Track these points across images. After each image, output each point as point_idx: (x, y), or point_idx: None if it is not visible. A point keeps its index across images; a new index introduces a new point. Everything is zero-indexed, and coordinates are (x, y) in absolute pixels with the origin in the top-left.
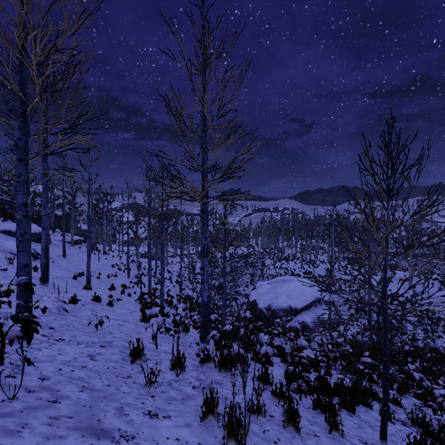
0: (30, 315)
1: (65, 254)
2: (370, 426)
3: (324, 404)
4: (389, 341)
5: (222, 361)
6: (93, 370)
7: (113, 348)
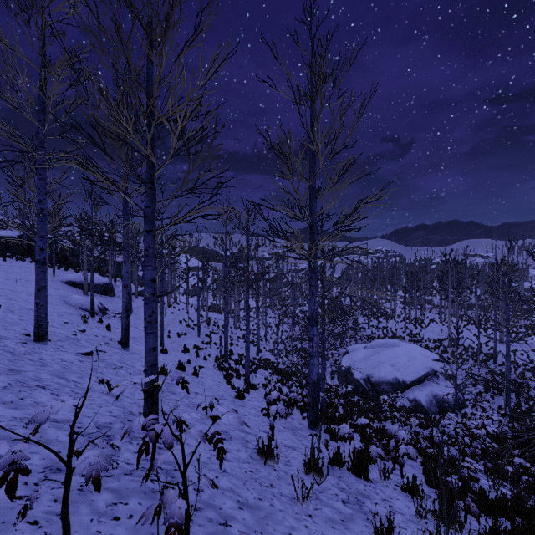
0: (215, 431)
1: (131, 308)
2: None
3: (503, 534)
4: None
5: (357, 464)
6: (235, 476)
7: (234, 440)
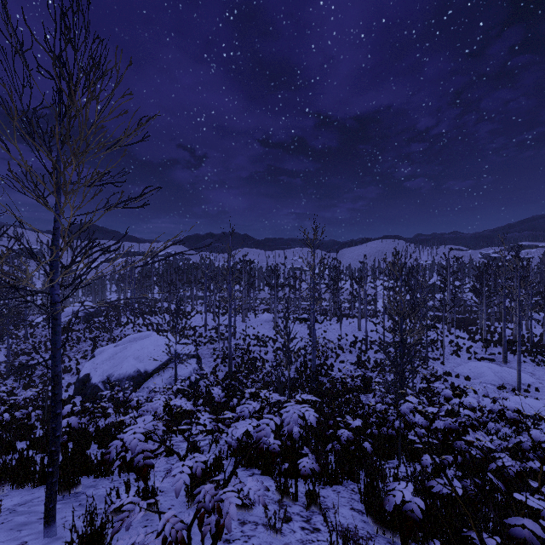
0: None
1: None
2: (79, 505)
3: None
4: (240, 383)
5: None
6: None
7: None
